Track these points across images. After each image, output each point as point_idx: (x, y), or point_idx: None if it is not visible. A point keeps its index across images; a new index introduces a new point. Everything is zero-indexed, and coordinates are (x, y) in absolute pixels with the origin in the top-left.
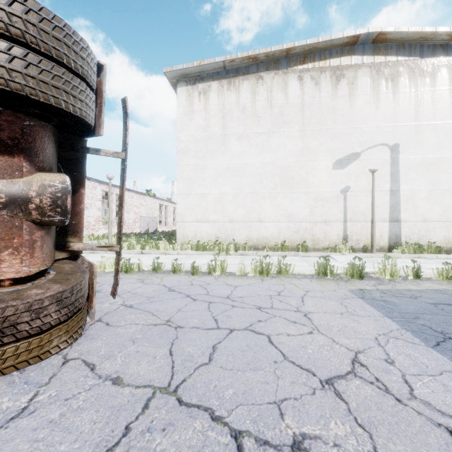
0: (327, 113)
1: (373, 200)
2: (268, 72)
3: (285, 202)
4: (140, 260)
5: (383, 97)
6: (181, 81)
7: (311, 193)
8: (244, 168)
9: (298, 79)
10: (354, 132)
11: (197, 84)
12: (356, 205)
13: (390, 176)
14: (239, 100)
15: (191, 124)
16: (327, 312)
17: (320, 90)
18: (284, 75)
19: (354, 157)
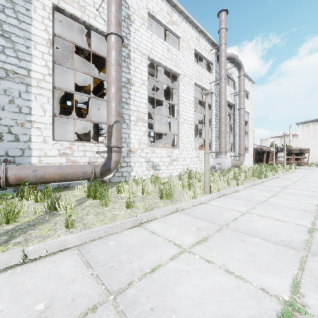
0: None
1: None
2: None
3: None
4: None
5: None
6: (299, 123)
7: None
8: None
9: None
10: None
11: (305, 124)
12: None
13: None
14: None
15: (303, 134)
16: None
17: None
18: None
19: None
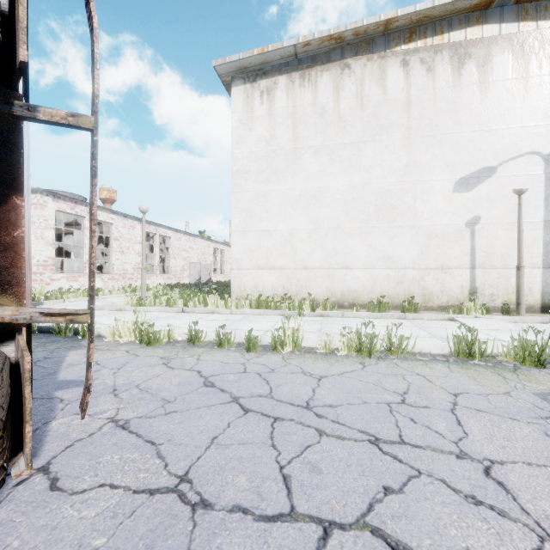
0: (445, 111)
1: (520, 235)
2: (357, 57)
3: (382, 240)
4: (170, 325)
5: (532, 82)
6: (237, 78)
7: (421, 227)
8: (324, 194)
9: (401, 64)
10: (486, 137)
11: (258, 81)
12: (490, 243)
13: (544, 199)
14: (316, 100)
15: (250, 136)
16: (533, 463)
17: (434, 78)
18: (381, 61)
19: (486, 174)
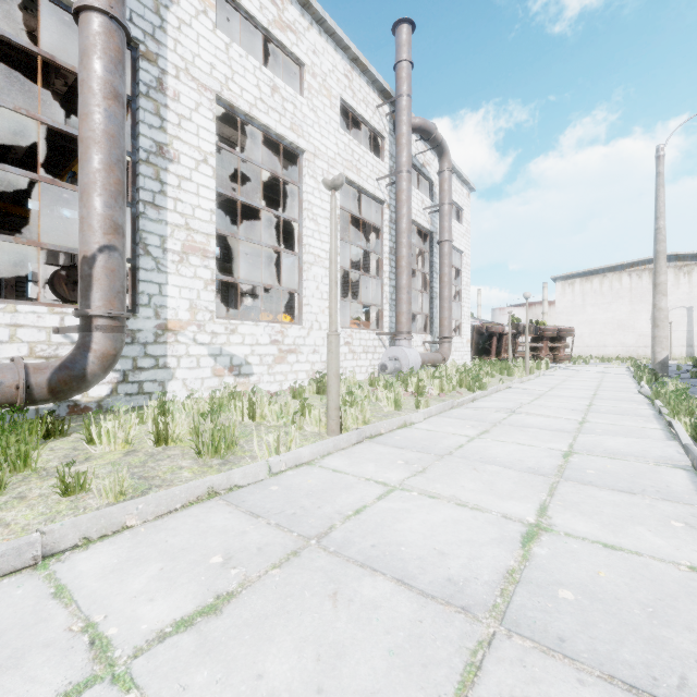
0: (646, 292)
1: (670, 336)
2: (609, 273)
3: (620, 337)
4: None
5: (682, 282)
6: (558, 279)
7: (636, 332)
8: (595, 320)
9: (628, 275)
10: None
11: (567, 280)
12: None
13: (686, 323)
14: (592, 287)
15: (564, 300)
16: None
17: (641, 280)
18: (620, 274)
19: None
